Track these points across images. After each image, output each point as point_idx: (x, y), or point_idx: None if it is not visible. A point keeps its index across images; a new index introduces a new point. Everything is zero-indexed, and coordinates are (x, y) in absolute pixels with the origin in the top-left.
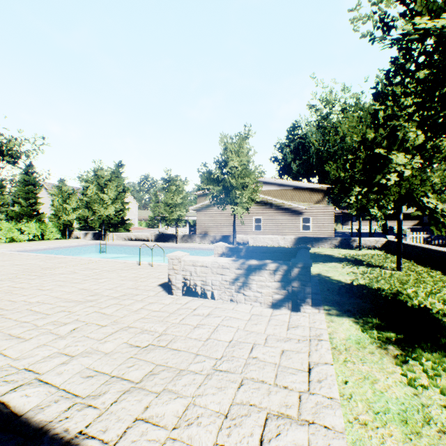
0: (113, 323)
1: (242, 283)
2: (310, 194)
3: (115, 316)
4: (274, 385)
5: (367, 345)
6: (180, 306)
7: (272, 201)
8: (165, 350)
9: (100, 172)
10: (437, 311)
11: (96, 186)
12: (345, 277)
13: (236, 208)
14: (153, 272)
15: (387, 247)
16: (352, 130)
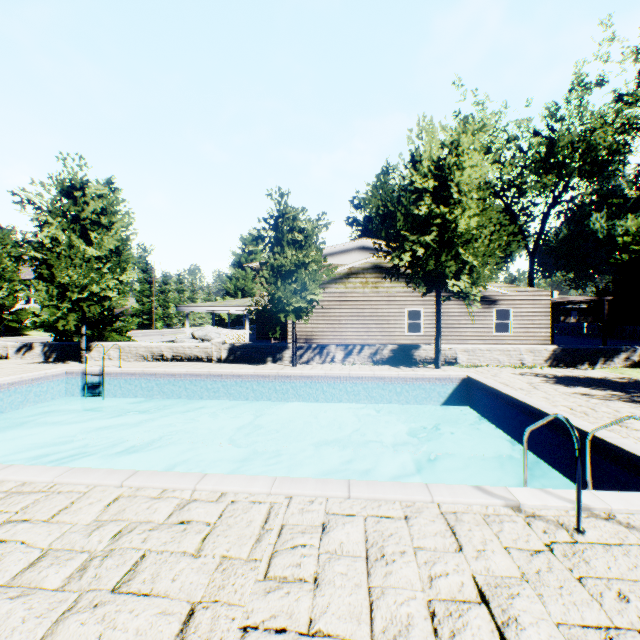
0: None
1: None
2: None
3: None
4: None
5: None
6: None
7: None
8: None
9: (76, 189)
10: None
11: (66, 224)
12: None
13: (462, 284)
14: None
15: None
16: None
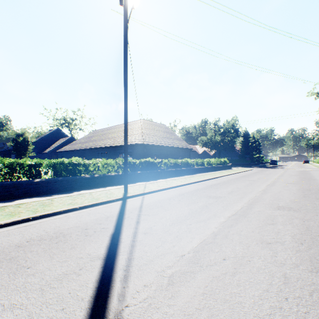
0: None
1: None
2: None
3: None
4: None
5: None
6: None
7: None
8: None
9: None
10: None
11: None
12: None
13: None
14: None
15: None
16: None
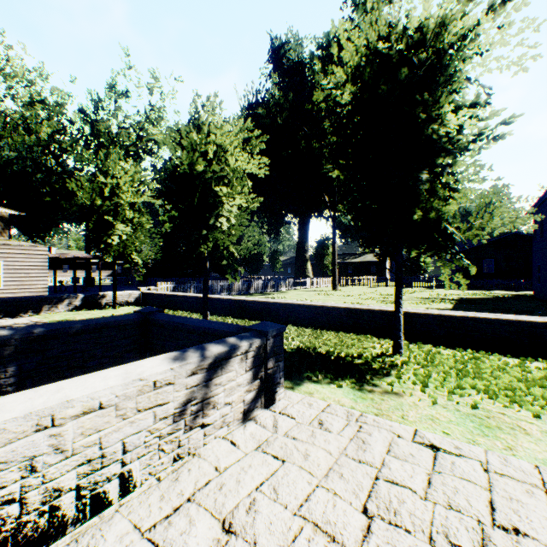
0: None
1: (199, 404)
2: None
3: None
4: (487, 491)
5: (367, 395)
6: None
7: None
8: None
9: None
10: (308, 347)
11: None
12: None
13: None
14: None
15: (141, 300)
16: (180, 151)
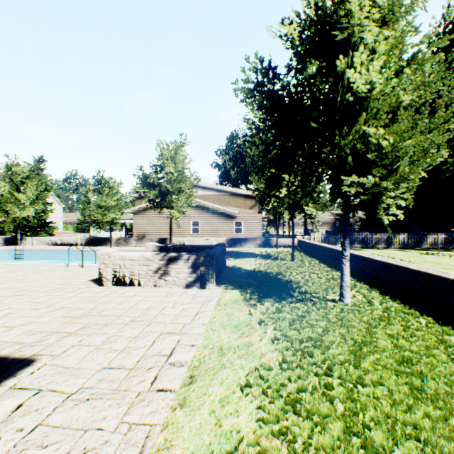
0: (47, 307)
1: (163, 271)
2: (245, 200)
3: (48, 303)
4: (170, 323)
5: (240, 301)
6: (110, 293)
7: (209, 205)
8: (95, 316)
9: (14, 168)
10: (294, 281)
11: (9, 183)
12: (252, 267)
13: (172, 211)
14: (84, 271)
15: (297, 245)
16: None
